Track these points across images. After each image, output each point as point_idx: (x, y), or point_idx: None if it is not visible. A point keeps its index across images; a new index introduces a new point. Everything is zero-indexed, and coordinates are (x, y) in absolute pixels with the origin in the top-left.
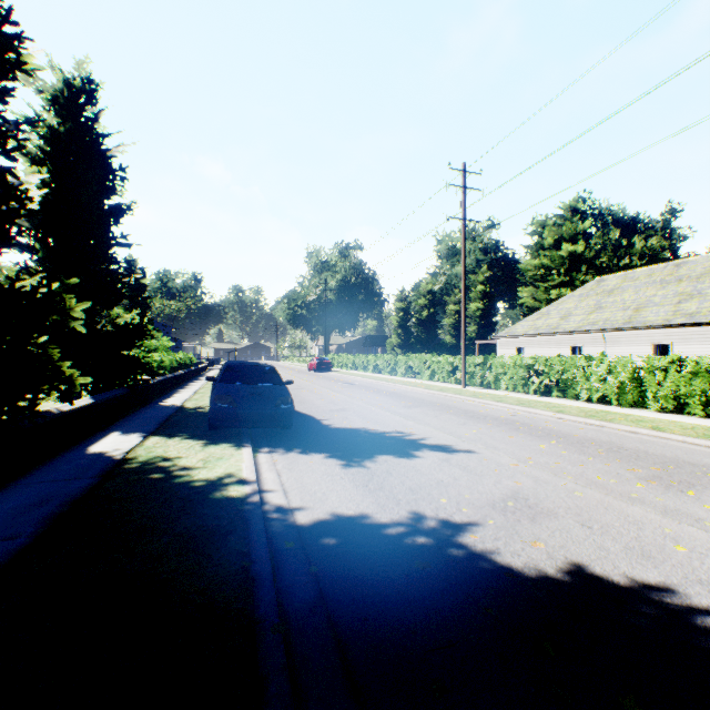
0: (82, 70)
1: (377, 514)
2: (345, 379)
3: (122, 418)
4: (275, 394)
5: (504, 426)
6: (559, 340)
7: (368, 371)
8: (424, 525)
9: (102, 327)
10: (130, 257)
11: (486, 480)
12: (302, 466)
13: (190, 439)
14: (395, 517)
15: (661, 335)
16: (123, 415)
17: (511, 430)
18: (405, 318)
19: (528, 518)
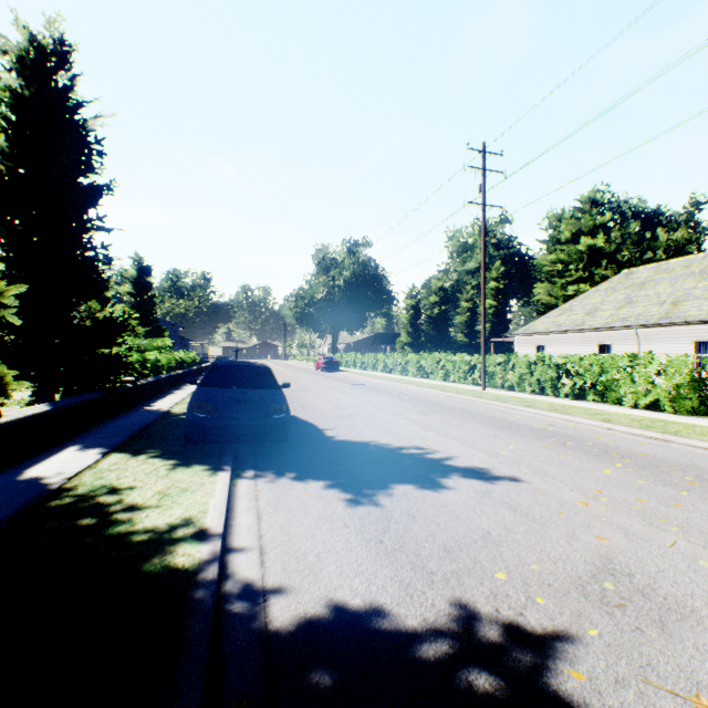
0: (54, 30)
1: (400, 606)
2: (353, 380)
3: (93, 427)
4: (267, 400)
5: (545, 440)
6: (585, 337)
7: (378, 370)
8: (481, 638)
9: (79, 322)
10: (136, 255)
11: (553, 533)
12: (292, 502)
13: (157, 458)
14: (429, 616)
15: (705, 331)
16: (96, 422)
17: (557, 446)
18: (415, 316)
19: (654, 624)
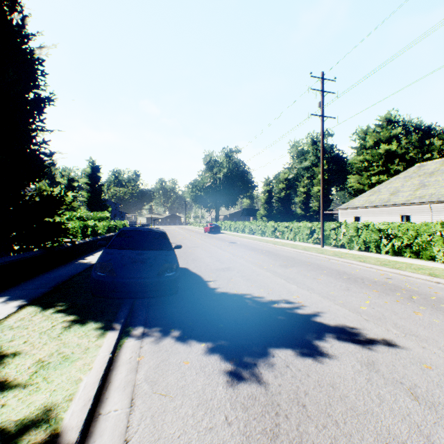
0: None
1: None
2: (229, 239)
3: (30, 278)
4: (159, 261)
5: (392, 294)
6: (390, 210)
7: (245, 233)
8: None
9: (30, 199)
10: (90, 159)
11: None
12: (171, 375)
13: (61, 313)
14: None
15: None
16: (35, 274)
17: (407, 301)
18: (269, 197)
19: None
